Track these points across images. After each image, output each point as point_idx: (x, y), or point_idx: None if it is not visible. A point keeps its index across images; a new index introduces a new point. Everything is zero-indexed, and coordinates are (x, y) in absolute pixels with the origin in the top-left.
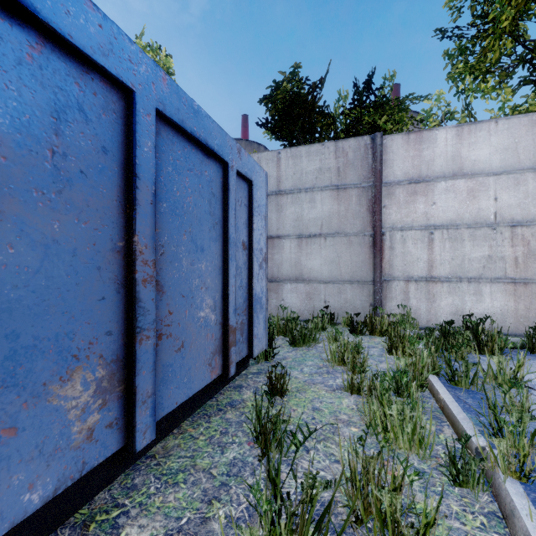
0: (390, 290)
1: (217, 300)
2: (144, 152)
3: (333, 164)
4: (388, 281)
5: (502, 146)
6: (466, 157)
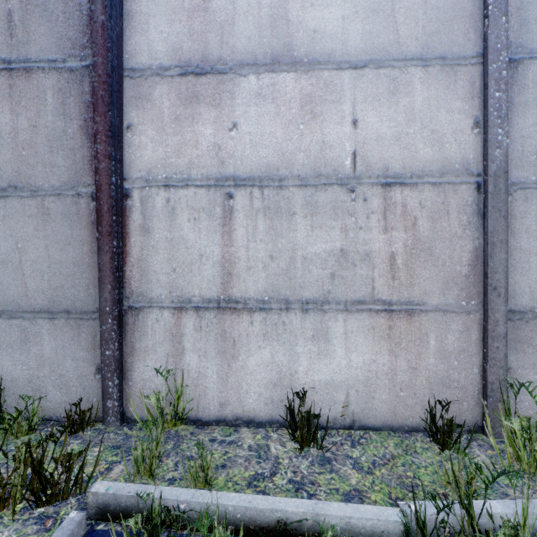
0: (143, 331)
1: None
2: None
3: None
4: (137, 311)
5: (368, 4)
6: (299, 22)
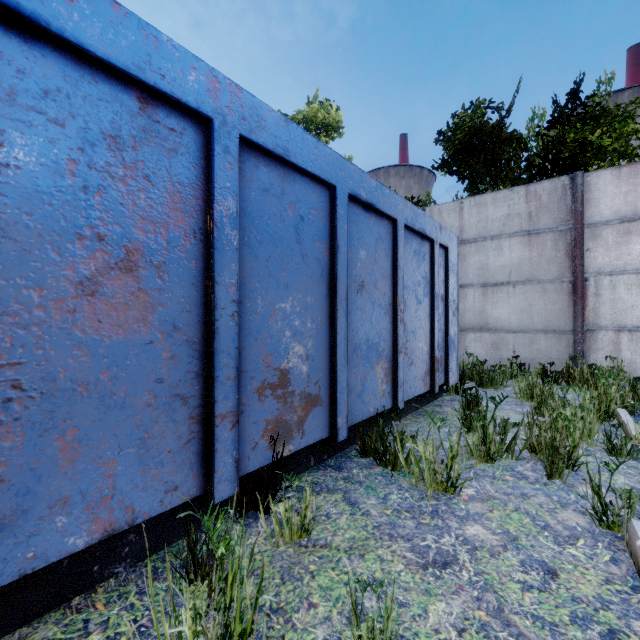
0: (595, 340)
1: (427, 337)
2: (400, 250)
3: (524, 209)
4: (592, 331)
5: None
6: None
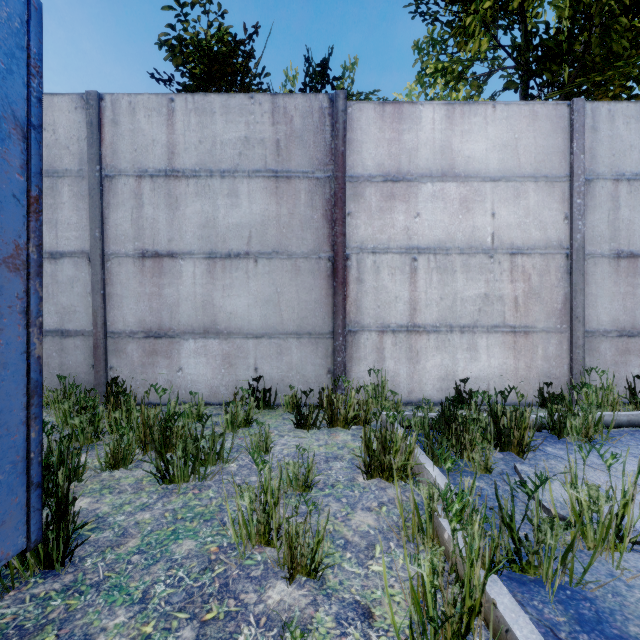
0: (358, 346)
1: None
2: None
3: (269, 134)
4: (354, 333)
5: (501, 142)
6: (459, 151)
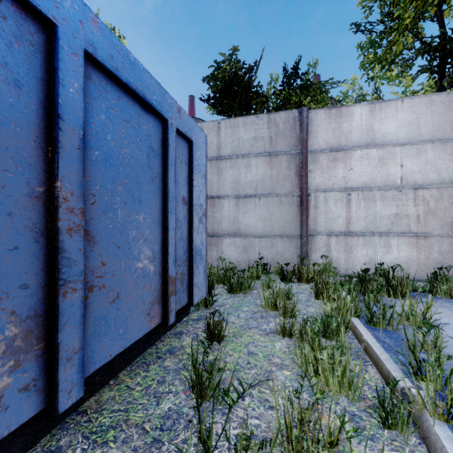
0: (315, 243)
1: (156, 251)
2: (69, 92)
3: (266, 134)
4: (313, 236)
5: (407, 121)
6: (378, 130)
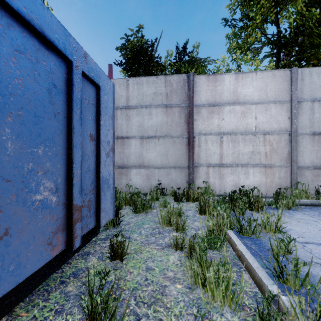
0: (198, 172)
1: (59, 183)
2: None
3: (164, 90)
4: (197, 167)
5: (259, 88)
6: (241, 92)
